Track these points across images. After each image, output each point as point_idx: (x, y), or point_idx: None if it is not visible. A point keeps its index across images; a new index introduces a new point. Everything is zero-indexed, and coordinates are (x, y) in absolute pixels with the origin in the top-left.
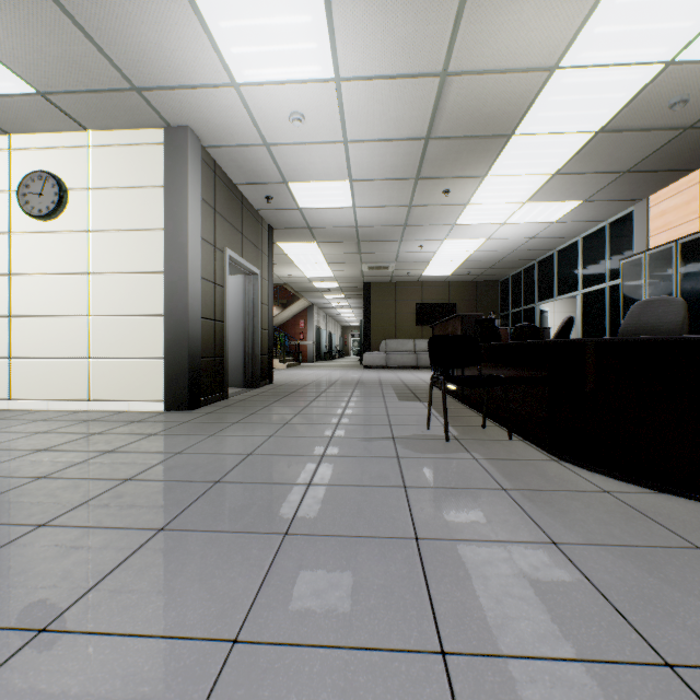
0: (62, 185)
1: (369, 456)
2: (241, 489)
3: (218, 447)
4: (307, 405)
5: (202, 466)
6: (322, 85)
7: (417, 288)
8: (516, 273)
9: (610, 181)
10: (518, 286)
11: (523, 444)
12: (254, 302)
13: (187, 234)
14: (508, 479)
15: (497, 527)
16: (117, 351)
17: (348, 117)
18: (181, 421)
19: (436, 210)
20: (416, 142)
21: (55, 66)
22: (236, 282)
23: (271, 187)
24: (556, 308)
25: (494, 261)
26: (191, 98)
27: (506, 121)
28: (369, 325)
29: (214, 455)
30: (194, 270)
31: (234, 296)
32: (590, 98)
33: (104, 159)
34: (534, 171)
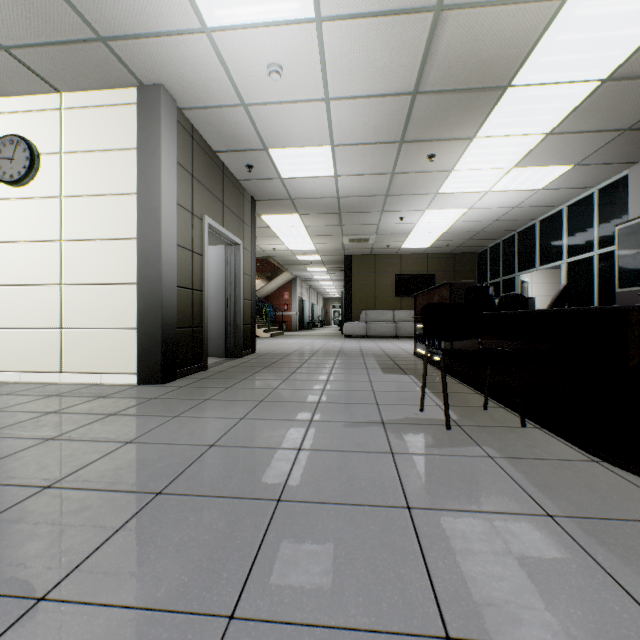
0: (34, 149)
1: (356, 451)
2: (186, 508)
3: (177, 434)
4: (287, 377)
5: (149, 464)
6: (301, 28)
7: (396, 260)
8: (495, 245)
9: (608, 140)
10: (497, 257)
11: (542, 434)
12: (236, 272)
13: (160, 198)
14: (547, 495)
15: (574, 610)
16: (89, 321)
17: (330, 68)
18: (148, 397)
19: (419, 178)
20: (402, 98)
21: (11, 11)
22: (218, 253)
23: (252, 155)
24: (533, 279)
25: (474, 233)
26: (161, 49)
27: (504, 69)
28: (349, 296)
29: (169, 446)
30: (168, 236)
31: (216, 267)
32: (602, 36)
33: (76, 121)
34: (526, 130)
